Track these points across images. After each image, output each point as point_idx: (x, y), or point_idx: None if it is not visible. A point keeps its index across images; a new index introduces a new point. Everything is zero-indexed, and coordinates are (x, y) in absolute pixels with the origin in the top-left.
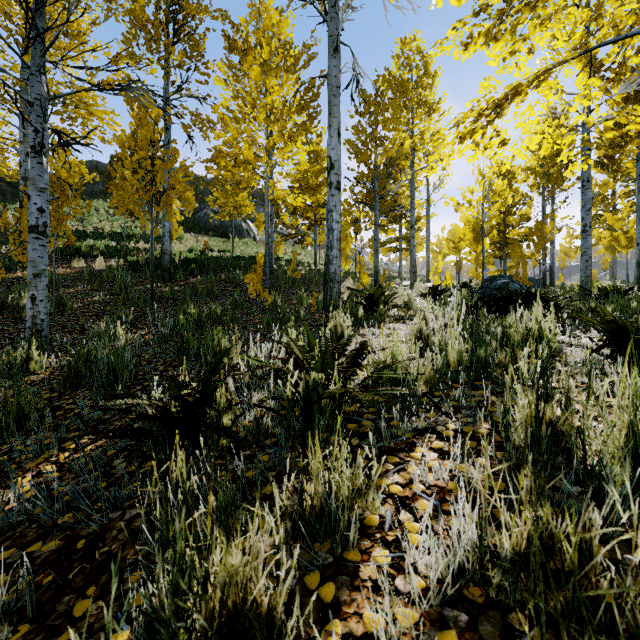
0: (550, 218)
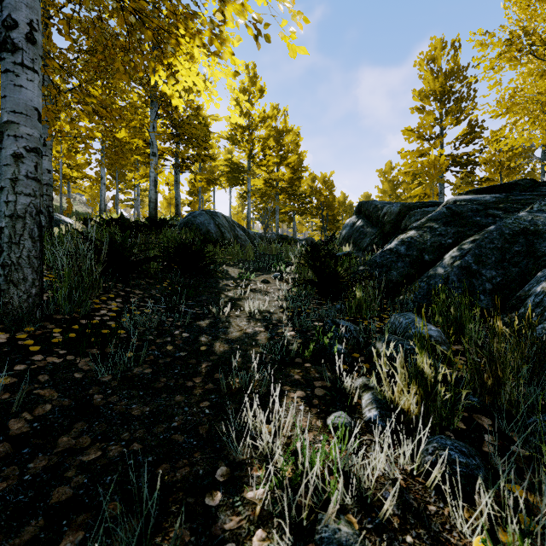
0: (197, 202)
